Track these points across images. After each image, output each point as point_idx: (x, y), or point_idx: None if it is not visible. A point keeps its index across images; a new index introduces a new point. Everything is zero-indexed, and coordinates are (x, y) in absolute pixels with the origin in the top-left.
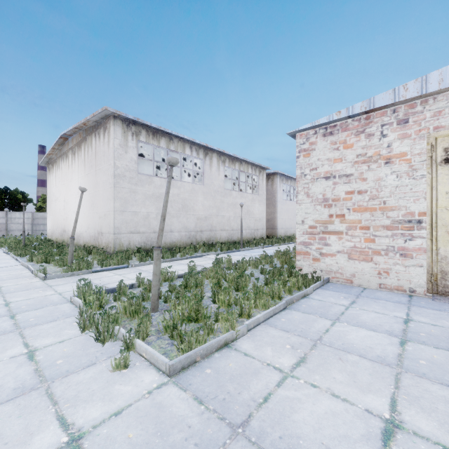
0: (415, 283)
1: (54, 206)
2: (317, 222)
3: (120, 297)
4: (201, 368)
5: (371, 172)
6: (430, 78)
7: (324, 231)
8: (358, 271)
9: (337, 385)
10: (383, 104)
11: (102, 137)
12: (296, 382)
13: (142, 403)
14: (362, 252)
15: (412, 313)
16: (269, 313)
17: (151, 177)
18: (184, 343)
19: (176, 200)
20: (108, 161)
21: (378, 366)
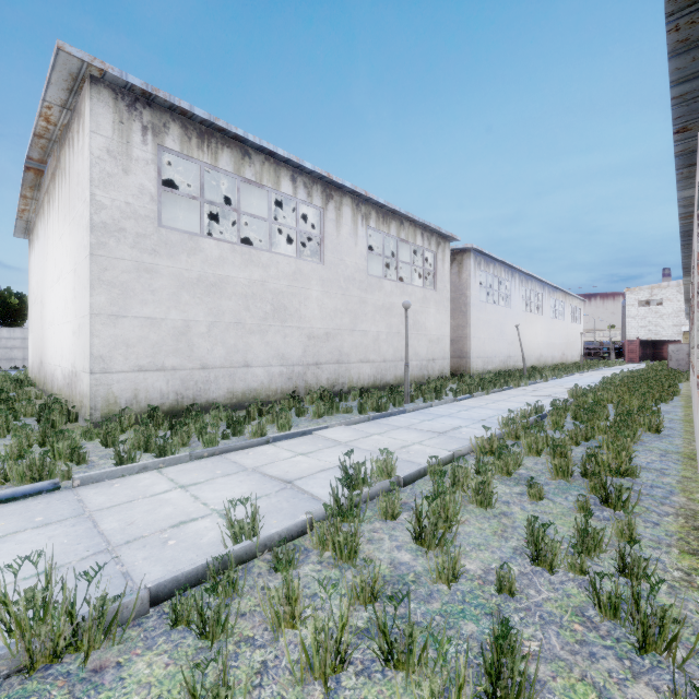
0: None
1: (33, 314)
2: None
3: None
4: None
5: None
6: None
7: None
8: None
9: None
10: None
11: (76, 139)
12: None
13: None
14: None
15: None
16: None
17: (194, 237)
18: None
19: (258, 295)
20: (82, 194)
21: None
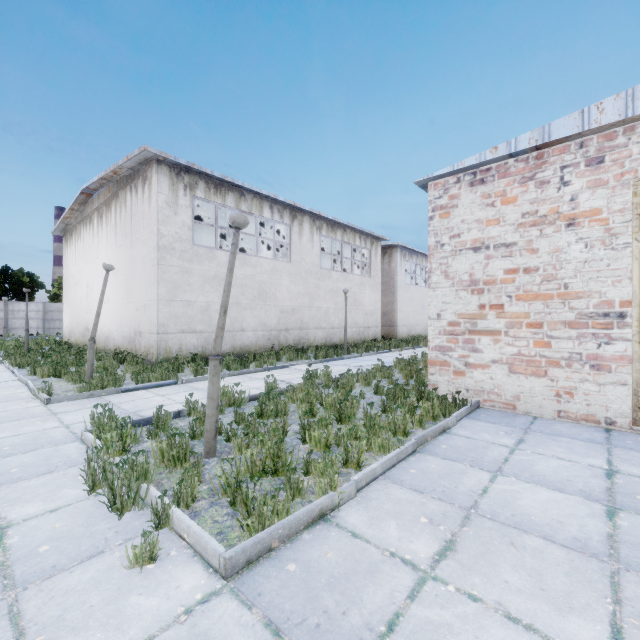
0: (615, 410)
1: (73, 293)
2: (461, 316)
3: (158, 432)
4: (280, 562)
5: (545, 240)
6: (639, 92)
7: (471, 330)
8: (524, 391)
9: (512, 596)
10: (564, 135)
11: (141, 191)
12: (441, 589)
13: (174, 633)
14: (530, 362)
15: (617, 459)
16: (391, 460)
17: (212, 250)
18: (251, 517)
19: (250, 285)
20: (149, 227)
21: (578, 558)
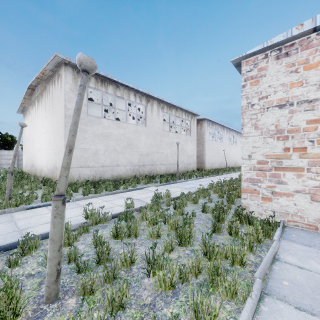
0: None
1: (27, 145)
2: (268, 156)
3: (18, 260)
4: None
5: None
6: None
7: (277, 167)
8: None
9: None
10: None
11: (57, 83)
12: None
13: None
14: None
15: None
16: None
17: (99, 118)
18: None
19: (122, 139)
20: (60, 104)
21: None
